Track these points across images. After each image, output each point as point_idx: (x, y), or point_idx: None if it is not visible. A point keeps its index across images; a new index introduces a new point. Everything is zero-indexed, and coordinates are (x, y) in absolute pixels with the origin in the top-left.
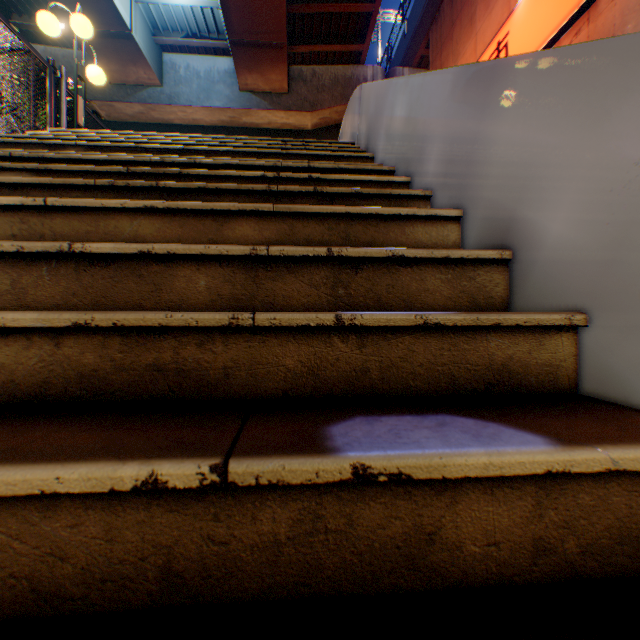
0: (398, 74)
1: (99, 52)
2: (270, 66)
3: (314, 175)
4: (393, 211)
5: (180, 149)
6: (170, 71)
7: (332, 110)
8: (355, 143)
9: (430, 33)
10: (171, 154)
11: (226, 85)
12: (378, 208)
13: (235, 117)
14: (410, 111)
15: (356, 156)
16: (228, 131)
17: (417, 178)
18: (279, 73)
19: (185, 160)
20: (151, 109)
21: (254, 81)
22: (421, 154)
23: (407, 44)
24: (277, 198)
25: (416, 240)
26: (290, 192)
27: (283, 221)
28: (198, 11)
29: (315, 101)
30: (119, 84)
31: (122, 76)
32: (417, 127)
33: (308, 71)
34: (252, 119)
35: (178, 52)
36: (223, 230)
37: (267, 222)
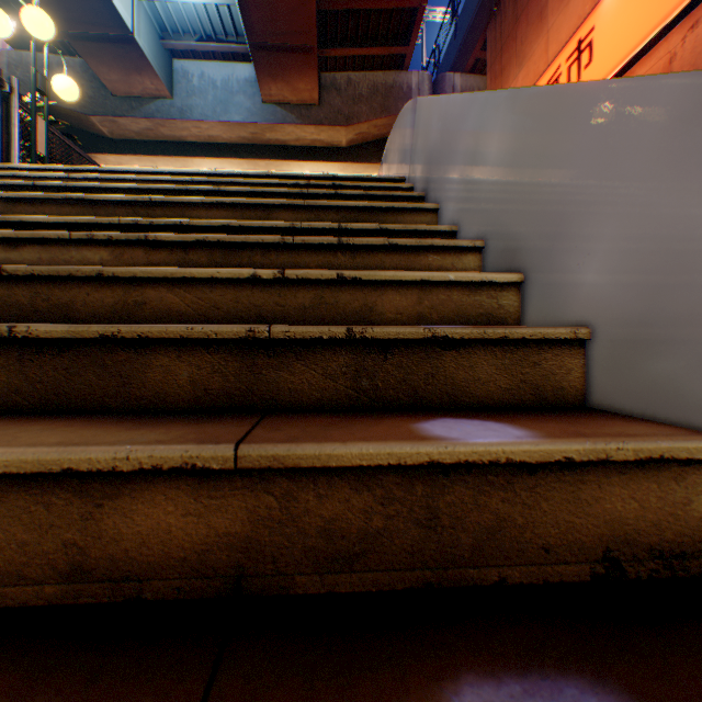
0: (448, 81)
1: (97, 59)
2: (297, 73)
3: (348, 272)
4: (553, 450)
5: (146, 200)
6: (182, 80)
7: (370, 124)
8: (405, 178)
9: (487, 32)
10: (133, 208)
11: (247, 96)
12: (514, 444)
13: (257, 133)
14: (522, 152)
15: (412, 207)
16: (250, 149)
17: (542, 282)
18: (308, 81)
19: (129, 234)
20: (160, 125)
21: (279, 91)
22: (555, 241)
23: (458, 45)
24: (270, 349)
25: (607, 516)
26: (296, 338)
27: (264, 483)
28: (213, 9)
29: (350, 113)
30: (123, 96)
31: (125, 87)
32: (542, 186)
33: (342, 78)
34: (277, 135)
35: (191, 58)
36: (101, 515)
37: (221, 488)
